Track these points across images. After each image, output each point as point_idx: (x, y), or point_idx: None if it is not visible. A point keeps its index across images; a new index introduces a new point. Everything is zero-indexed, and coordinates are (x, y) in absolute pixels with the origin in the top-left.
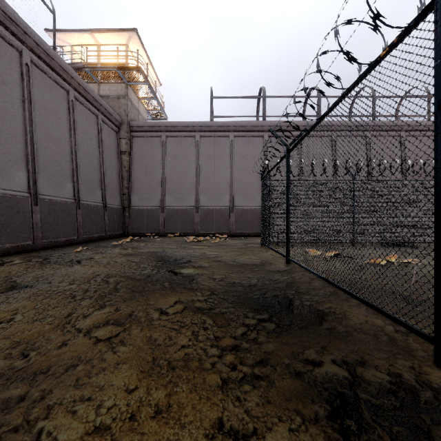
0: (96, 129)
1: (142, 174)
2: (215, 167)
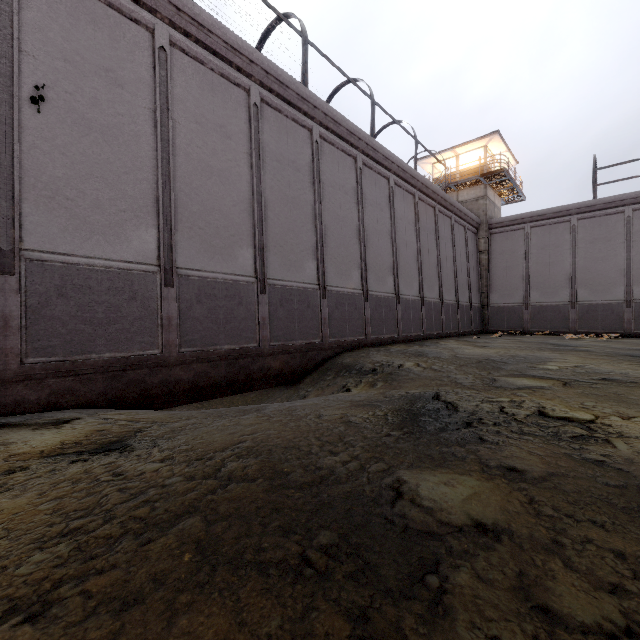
0: (463, 239)
1: (501, 271)
2: (600, 254)
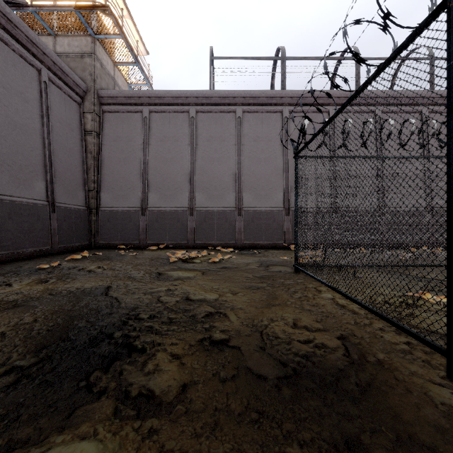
0: (36, 90)
1: (116, 163)
2: (216, 154)
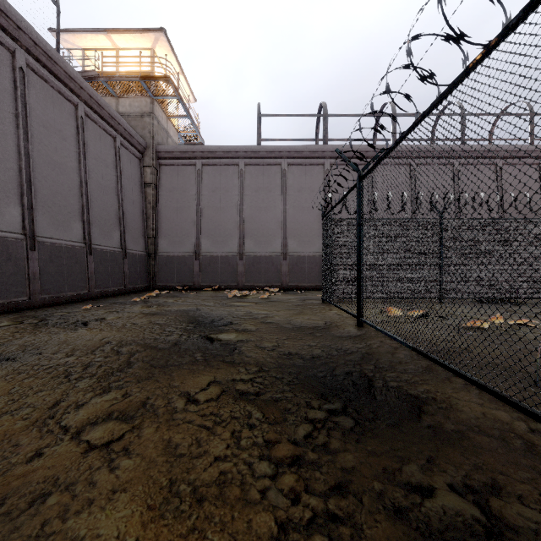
0: (113, 155)
1: (172, 212)
2: (263, 203)
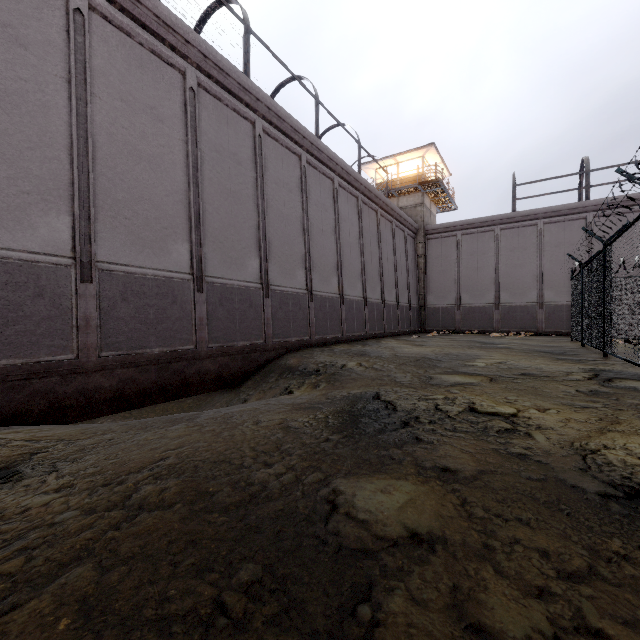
0: (403, 243)
1: (437, 274)
2: (518, 261)
